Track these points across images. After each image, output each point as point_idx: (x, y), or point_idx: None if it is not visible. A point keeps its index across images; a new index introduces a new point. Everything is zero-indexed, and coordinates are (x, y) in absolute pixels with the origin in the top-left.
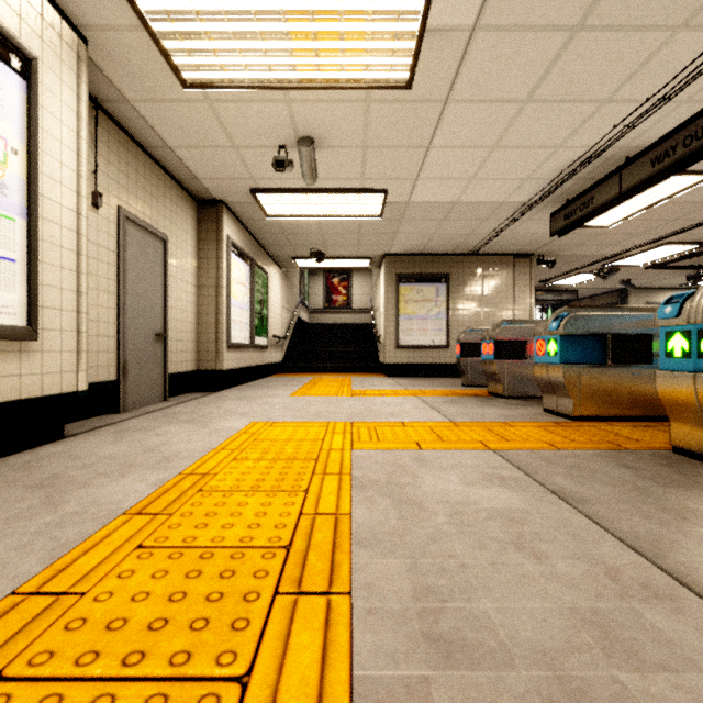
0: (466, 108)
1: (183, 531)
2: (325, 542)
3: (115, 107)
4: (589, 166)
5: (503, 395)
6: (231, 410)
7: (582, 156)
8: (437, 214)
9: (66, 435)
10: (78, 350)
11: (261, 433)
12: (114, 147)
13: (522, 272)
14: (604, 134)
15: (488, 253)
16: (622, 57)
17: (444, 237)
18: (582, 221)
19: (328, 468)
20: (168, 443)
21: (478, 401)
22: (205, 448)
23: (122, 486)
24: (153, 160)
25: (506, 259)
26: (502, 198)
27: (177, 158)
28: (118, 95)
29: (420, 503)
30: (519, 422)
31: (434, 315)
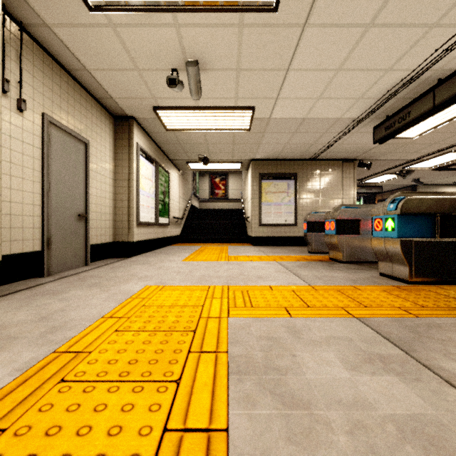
0: (320, 32)
1: None
2: None
3: (38, 31)
4: (408, 87)
5: (342, 261)
6: (133, 273)
7: (405, 77)
8: (290, 128)
9: None
10: None
11: (151, 297)
12: (39, 65)
13: (348, 172)
14: (426, 57)
15: (324, 158)
16: None
17: (294, 146)
18: (400, 131)
19: (205, 343)
20: (66, 309)
21: (324, 265)
22: (96, 315)
23: None
24: (76, 81)
25: (337, 163)
26: (339, 114)
27: (94, 80)
28: (38, 19)
29: (307, 404)
30: (365, 285)
31: (286, 202)
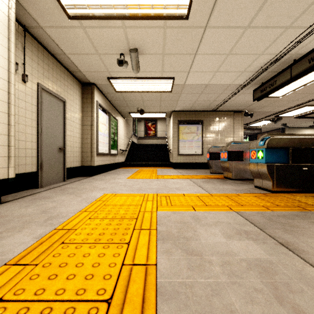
0: (215, 31)
1: (39, 282)
2: (137, 294)
3: (35, 30)
4: (275, 64)
5: (232, 178)
6: (96, 186)
7: (272, 59)
8: (198, 90)
9: (3, 201)
10: (9, 156)
11: (108, 200)
12: (35, 52)
13: (237, 119)
14: (285, 46)
15: (221, 110)
16: (300, 0)
17: (201, 102)
18: (270, 93)
19: (143, 225)
20: (56, 206)
21: (219, 181)
22: (76, 210)
23: (16, 238)
24: (57, 61)
25: (230, 113)
26: (230, 82)
27: (70, 60)
28: (35, 23)
29: (200, 254)
30: (244, 193)
31: (196, 140)
